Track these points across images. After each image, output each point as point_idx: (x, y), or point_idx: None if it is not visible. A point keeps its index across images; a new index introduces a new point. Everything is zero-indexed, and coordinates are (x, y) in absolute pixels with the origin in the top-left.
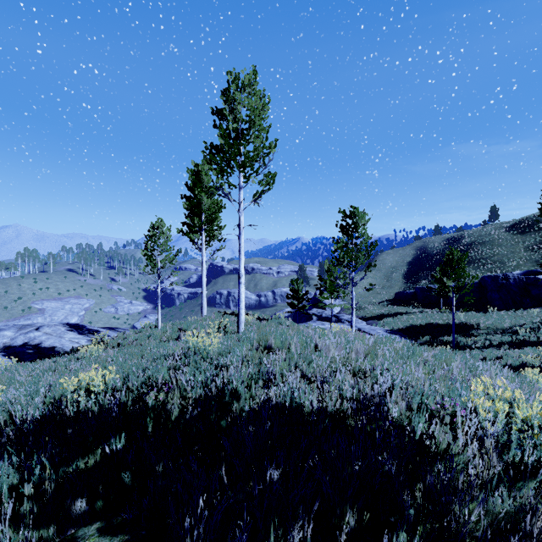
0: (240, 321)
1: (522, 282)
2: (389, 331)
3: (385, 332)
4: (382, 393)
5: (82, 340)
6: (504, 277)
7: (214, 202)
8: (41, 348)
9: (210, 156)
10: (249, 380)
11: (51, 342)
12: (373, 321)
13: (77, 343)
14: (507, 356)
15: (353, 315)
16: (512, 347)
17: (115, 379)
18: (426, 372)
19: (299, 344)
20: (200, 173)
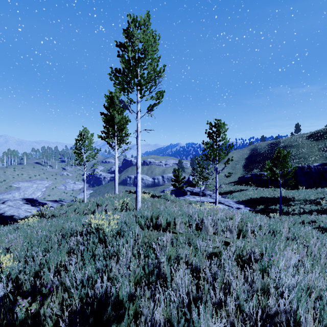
0: (138, 201)
1: (320, 170)
2: (237, 202)
3: (234, 203)
4: (291, 312)
5: (33, 210)
6: (308, 167)
7: (123, 118)
8: (3, 216)
9: (114, 77)
10: (136, 277)
11: (11, 212)
12: (226, 195)
13: (30, 212)
14: (318, 220)
15: (217, 194)
16: (319, 214)
17: (12, 267)
18: (296, 253)
19: (183, 224)
20: (113, 97)
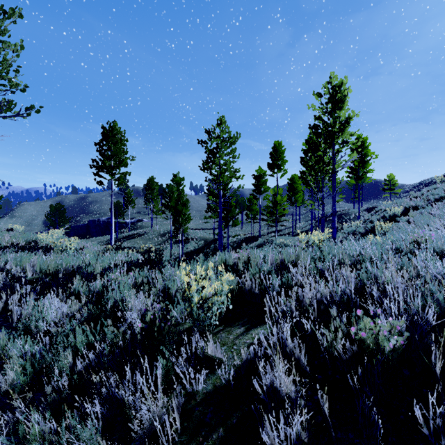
0: None
1: (106, 223)
2: None
3: None
4: None
5: None
6: (98, 220)
7: None
8: None
9: None
10: None
11: None
12: None
13: None
14: None
15: None
16: None
17: None
18: None
19: None
20: None
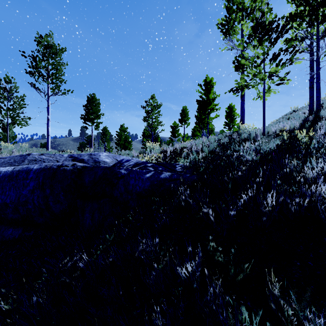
0: None
1: None
2: None
3: None
4: None
5: None
6: None
7: None
8: None
9: None
10: None
11: None
12: None
13: None
14: None
15: None
16: None
17: None
18: None
19: None
20: None
